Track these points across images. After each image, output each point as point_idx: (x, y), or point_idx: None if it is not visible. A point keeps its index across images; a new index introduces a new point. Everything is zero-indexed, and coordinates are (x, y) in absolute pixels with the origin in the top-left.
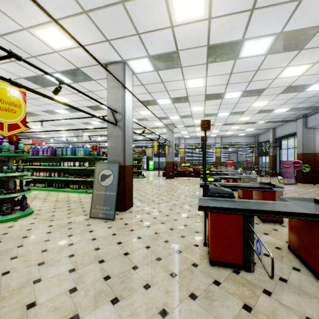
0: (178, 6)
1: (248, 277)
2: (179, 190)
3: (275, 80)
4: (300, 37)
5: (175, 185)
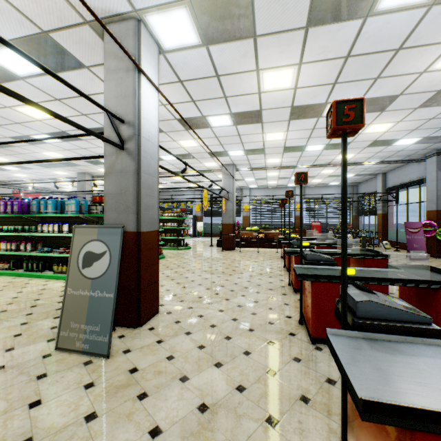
0: None
1: None
2: (246, 273)
3: (422, 77)
4: None
5: (237, 263)
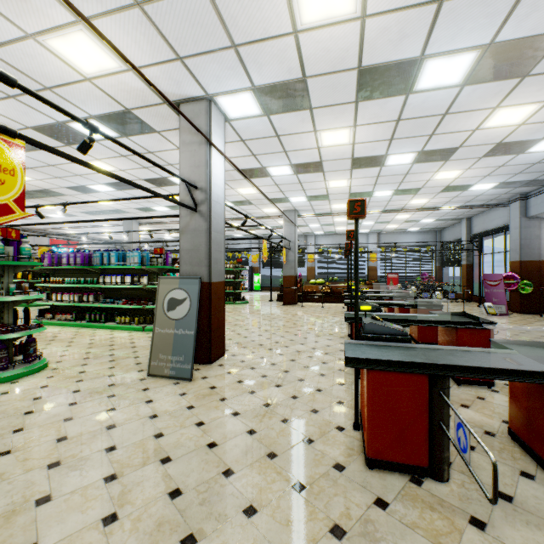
0: None
1: (440, 491)
2: (307, 326)
3: (476, 133)
4: (525, 52)
5: (299, 317)
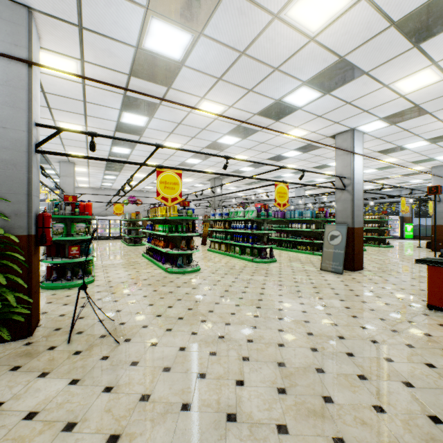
0: (403, 86)
1: None
2: None
3: None
4: None
5: None
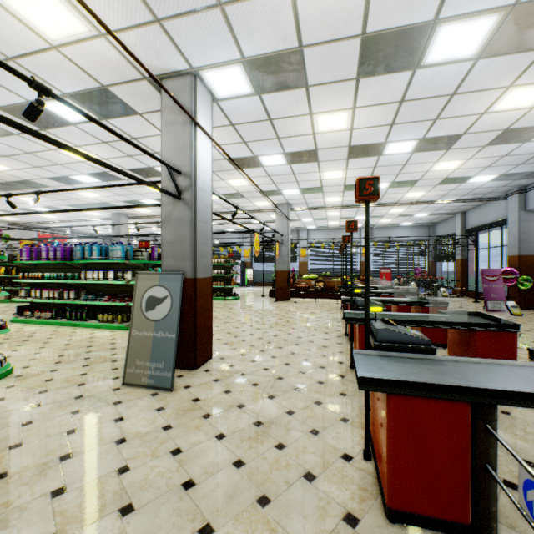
0: None
1: None
2: (301, 323)
3: (484, 118)
4: None
5: (292, 314)
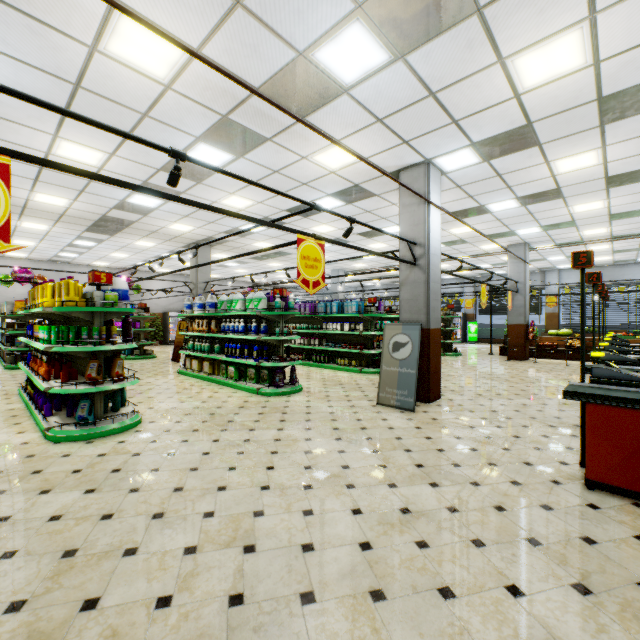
0: (527, 69)
1: None
2: (538, 383)
3: None
4: None
5: (528, 373)
